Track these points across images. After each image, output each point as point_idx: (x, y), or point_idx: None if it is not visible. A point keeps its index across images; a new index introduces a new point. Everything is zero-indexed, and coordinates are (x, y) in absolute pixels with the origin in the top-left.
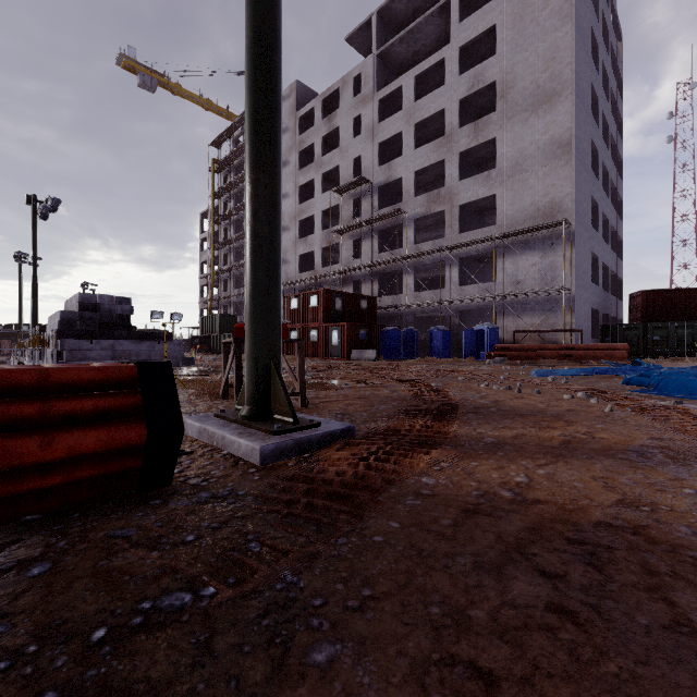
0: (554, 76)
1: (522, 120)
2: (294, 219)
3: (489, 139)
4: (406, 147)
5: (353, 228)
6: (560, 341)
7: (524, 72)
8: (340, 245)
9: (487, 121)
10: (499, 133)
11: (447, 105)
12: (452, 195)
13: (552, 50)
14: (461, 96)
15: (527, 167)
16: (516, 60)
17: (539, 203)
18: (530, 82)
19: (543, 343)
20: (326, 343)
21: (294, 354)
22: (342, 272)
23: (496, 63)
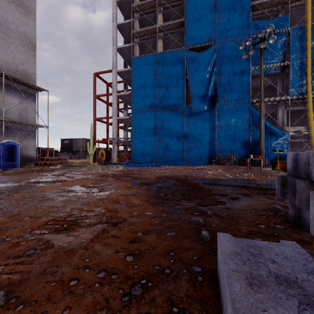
0: None
1: None
2: None
3: None
4: None
5: None
6: (31, 155)
7: None
8: None
9: None
10: None
11: None
12: None
13: None
14: None
15: (10, 35)
16: None
17: (18, 66)
18: None
19: (21, 156)
20: None
21: None
22: None
23: None
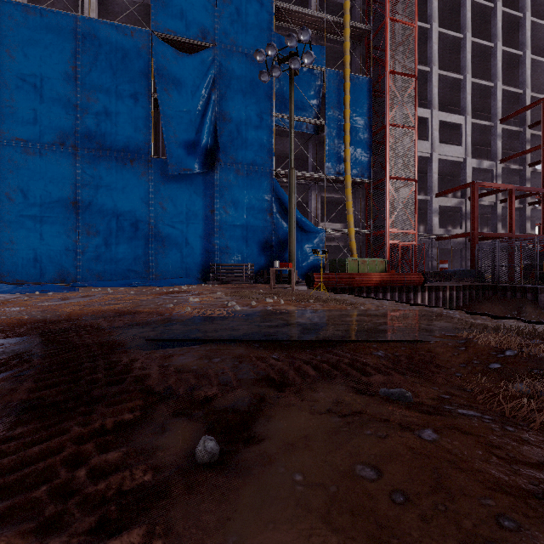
0: None
1: None
2: None
3: None
4: None
5: None
6: None
7: None
8: None
9: None
10: None
11: None
12: None
13: None
14: None
15: None
16: None
17: None
18: None
19: None
20: None
21: None
22: None
23: None
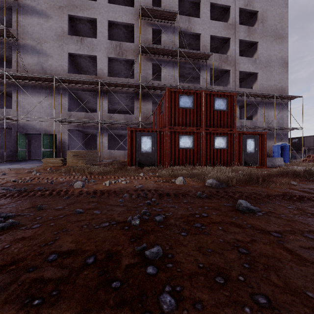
0: (283, 28)
1: (270, 40)
2: (59, 8)
3: (255, 41)
4: (204, 14)
5: (159, 52)
6: None
7: (271, 17)
8: (135, 62)
9: (254, 30)
10: (260, 40)
11: (232, 5)
12: (235, 62)
13: (282, 15)
14: (241, 6)
15: (272, 65)
16: (268, 8)
17: (277, 85)
18: (274, 24)
19: None
20: (239, 151)
21: (186, 163)
22: (145, 87)
23: (259, 2)
